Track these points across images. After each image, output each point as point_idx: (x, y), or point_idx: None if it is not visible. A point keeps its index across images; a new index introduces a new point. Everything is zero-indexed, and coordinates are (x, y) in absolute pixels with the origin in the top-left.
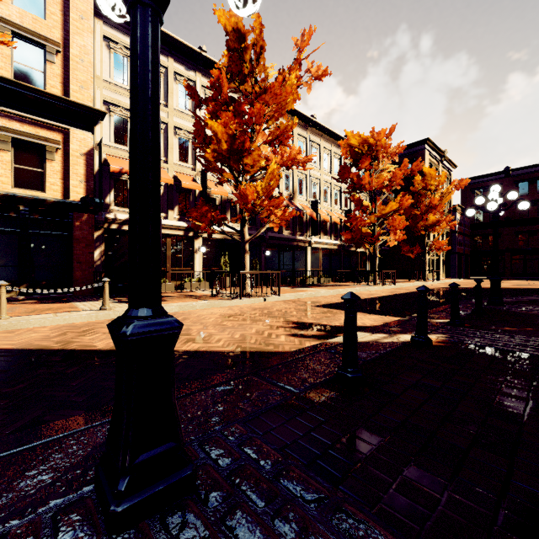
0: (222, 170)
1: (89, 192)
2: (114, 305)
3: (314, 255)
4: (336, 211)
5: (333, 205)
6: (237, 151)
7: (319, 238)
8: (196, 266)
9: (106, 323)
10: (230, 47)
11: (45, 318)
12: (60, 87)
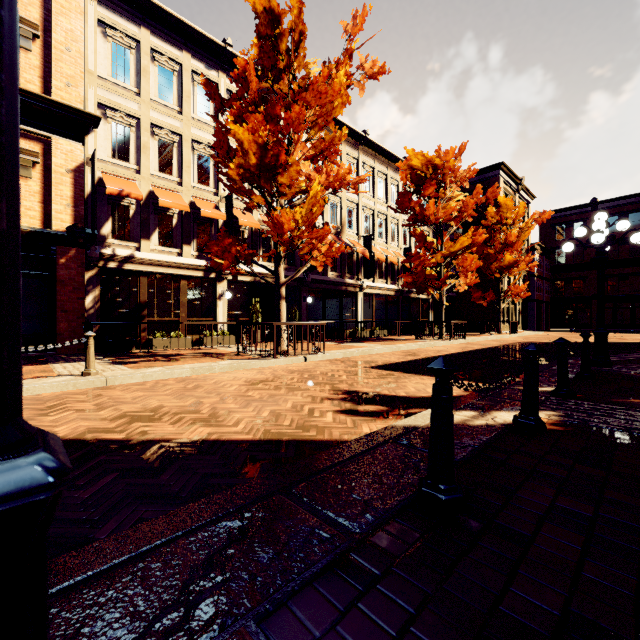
0: (251, 192)
1: (78, 220)
2: (104, 367)
3: (366, 303)
4: (393, 249)
5: (389, 242)
6: (270, 166)
7: (373, 282)
8: (220, 316)
9: (86, 395)
10: (260, 34)
11: None
12: (38, 82)
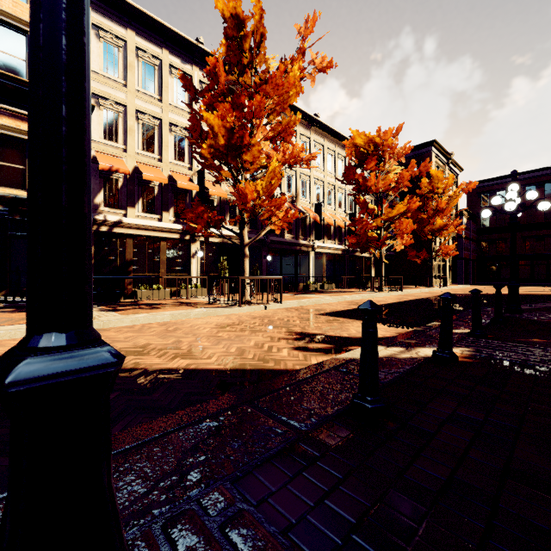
0: (220, 168)
1: None
2: (99, 313)
3: (317, 260)
4: (340, 215)
5: (337, 209)
6: (236, 146)
7: (323, 243)
8: (193, 271)
9: None
10: (228, 35)
11: (15, 330)
12: None
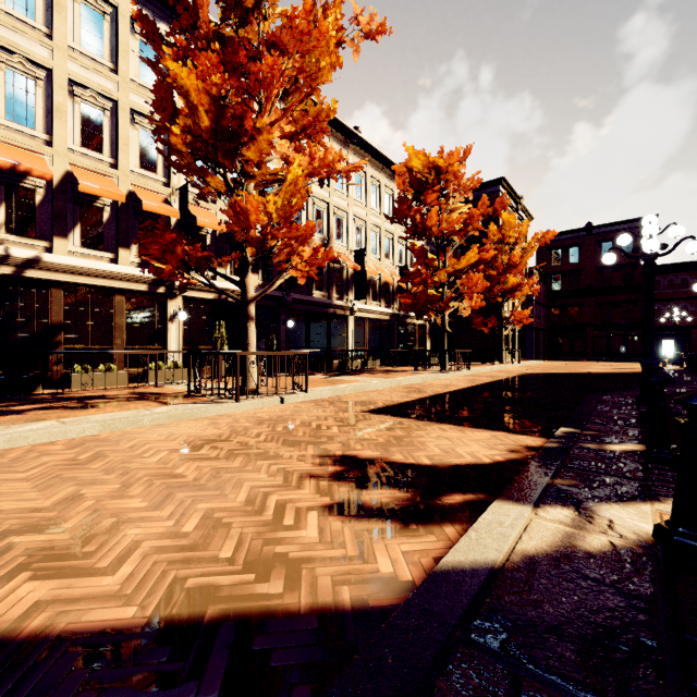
0: (205, 171)
1: None
2: None
3: (358, 328)
4: (388, 268)
5: (383, 259)
6: (230, 132)
7: (365, 304)
8: (171, 343)
9: None
10: None
11: None
12: None
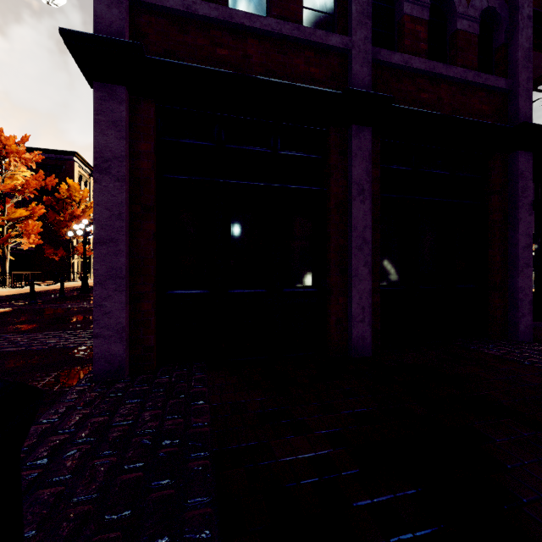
0: None
1: None
2: None
3: None
4: None
5: None
6: None
7: None
8: None
9: None
10: None
11: None
12: None
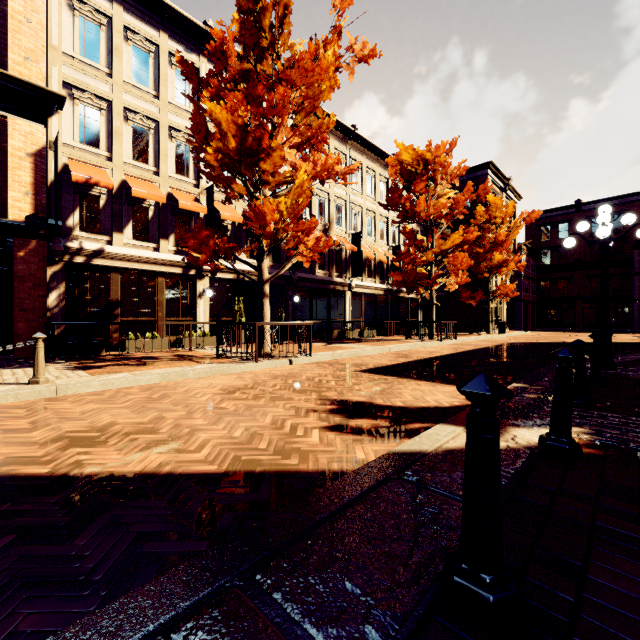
0: (231, 180)
1: (40, 209)
2: (61, 373)
3: (355, 302)
4: (382, 248)
5: (378, 240)
6: (251, 151)
7: (361, 281)
8: (200, 315)
9: (26, 408)
10: (242, 8)
11: None
12: None
